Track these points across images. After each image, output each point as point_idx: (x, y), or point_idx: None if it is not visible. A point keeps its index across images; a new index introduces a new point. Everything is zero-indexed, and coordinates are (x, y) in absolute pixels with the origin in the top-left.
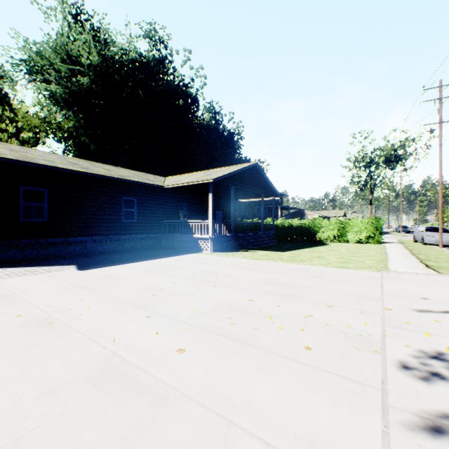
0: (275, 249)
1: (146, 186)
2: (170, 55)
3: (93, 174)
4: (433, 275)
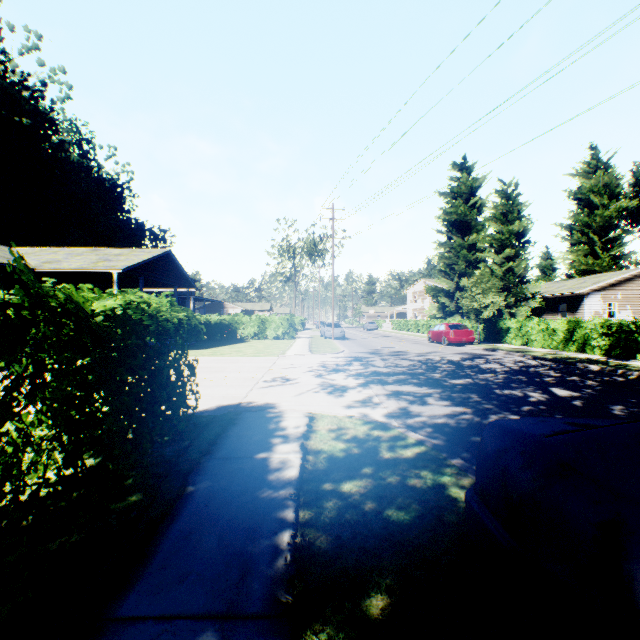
0: (194, 348)
1: None
2: None
3: None
4: (308, 355)
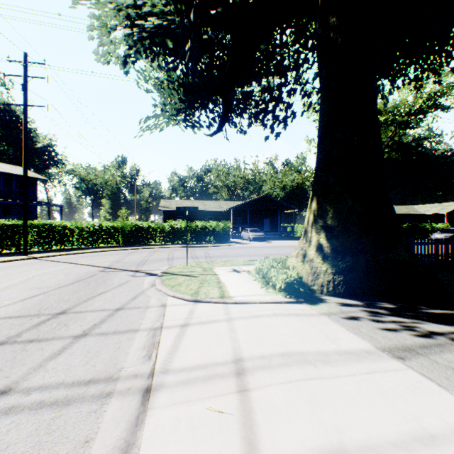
0: None
1: (413, 214)
2: None
3: (403, 213)
4: None
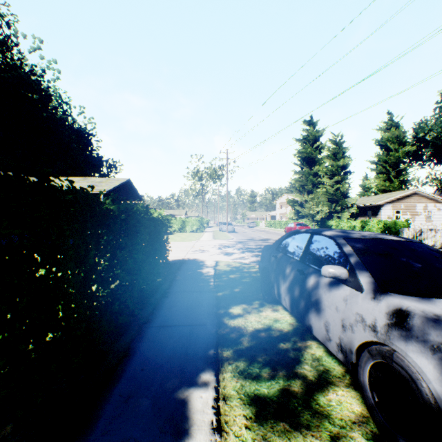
0: None
1: None
2: (15, 36)
3: None
4: (213, 240)
